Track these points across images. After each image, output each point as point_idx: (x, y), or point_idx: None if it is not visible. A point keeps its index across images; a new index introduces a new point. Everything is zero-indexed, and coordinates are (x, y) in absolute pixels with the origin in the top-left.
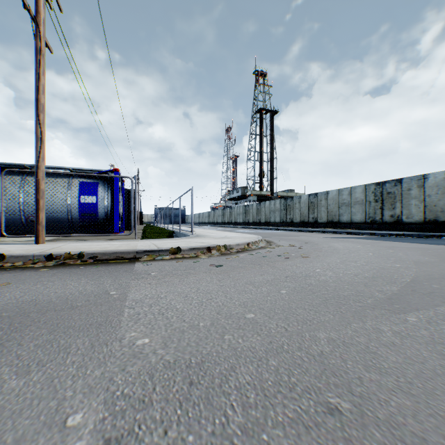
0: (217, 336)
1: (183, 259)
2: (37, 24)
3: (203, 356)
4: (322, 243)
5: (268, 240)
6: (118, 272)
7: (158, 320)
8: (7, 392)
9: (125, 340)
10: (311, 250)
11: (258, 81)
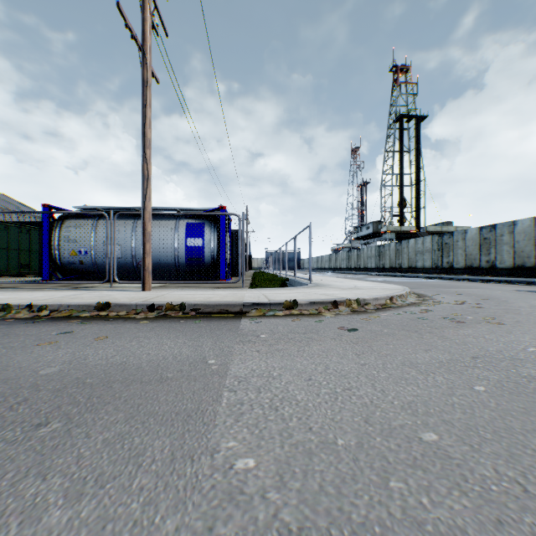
0: (373, 477)
1: (301, 316)
2: (144, 53)
3: (354, 529)
4: (513, 299)
5: (419, 292)
6: (221, 330)
7: (269, 420)
8: (40, 535)
9: (219, 454)
10: (498, 311)
11: (396, 80)
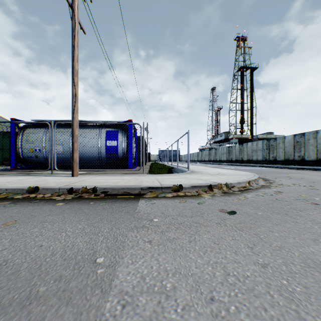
0: None
1: (186, 197)
2: (73, 9)
3: None
4: None
5: (262, 177)
6: (120, 213)
7: None
8: None
9: None
10: None
11: (239, 45)
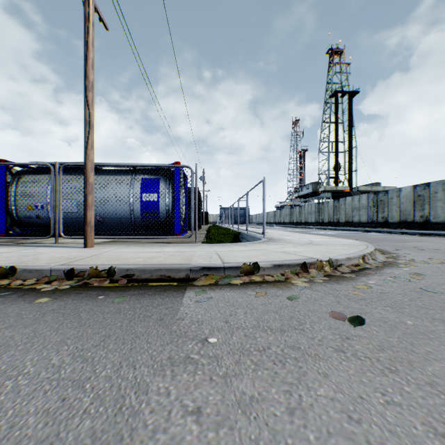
0: None
1: (265, 285)
2: None
3: None
4: None
5: (376, 247)
6: (146, 321)
7: None
8: None
9: None
10: None
11: (332, 61)
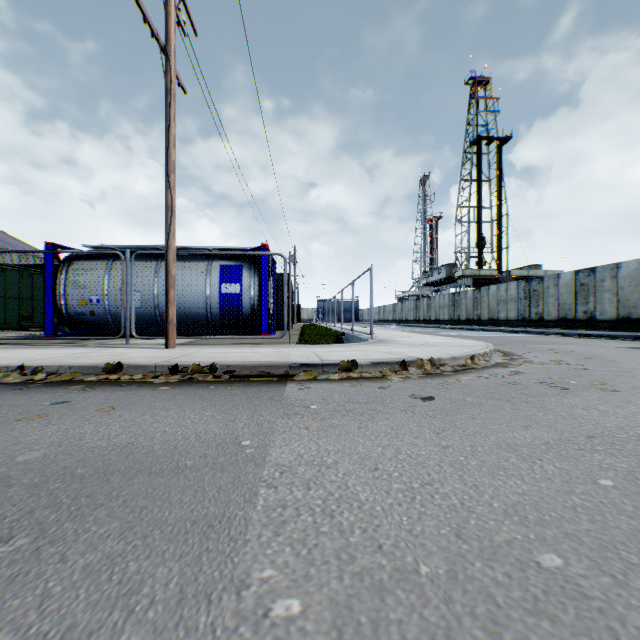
0: (478, 632)
1: (362, 380)
2: (167, 56)
3: None
4: (621, 358)
5: (504, 350)
6: (260, 399)
7: (321, 532)
8: None
9: (248, 592)
10: (607, 374)
11: (474, 95)
